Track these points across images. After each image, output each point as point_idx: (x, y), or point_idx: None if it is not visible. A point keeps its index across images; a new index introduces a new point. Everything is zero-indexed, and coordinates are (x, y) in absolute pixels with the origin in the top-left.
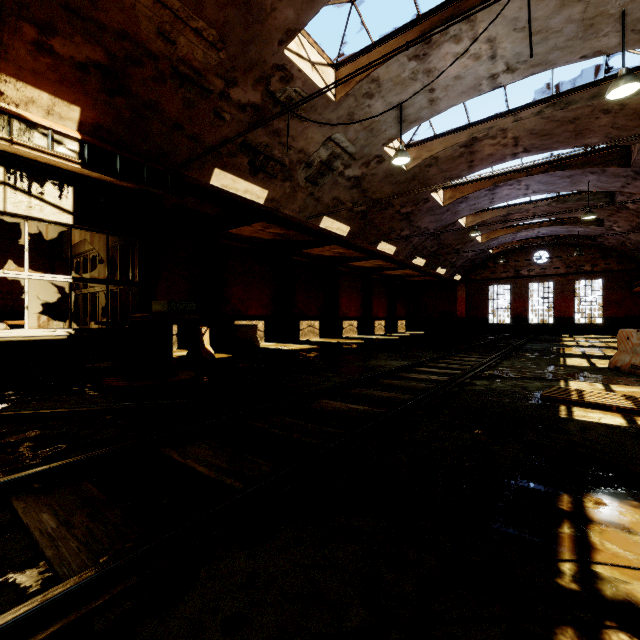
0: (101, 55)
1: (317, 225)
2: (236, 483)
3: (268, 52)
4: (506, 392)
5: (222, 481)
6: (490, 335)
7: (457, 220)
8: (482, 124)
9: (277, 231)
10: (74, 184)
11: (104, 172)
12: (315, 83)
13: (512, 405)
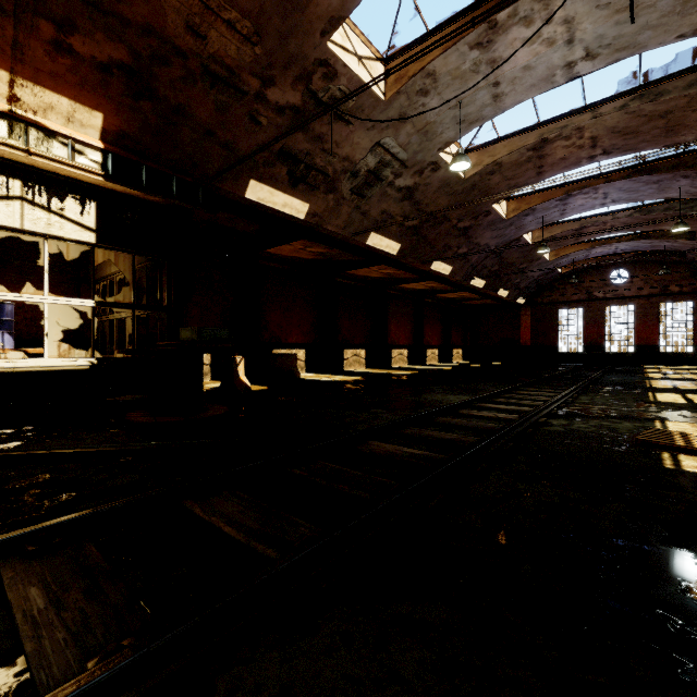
0: (125, 54)
1: (364, 242)
2: (269, 551)
3: (309, 45)
4: (591, 434)
5: (252, 547)
6: (559, 366)
7: (522, 235)
8: (554, 123)
9: (319, 250)
10: (97, 199)
11: (129, 185)
12: (362, 80)
13: (601, 451)
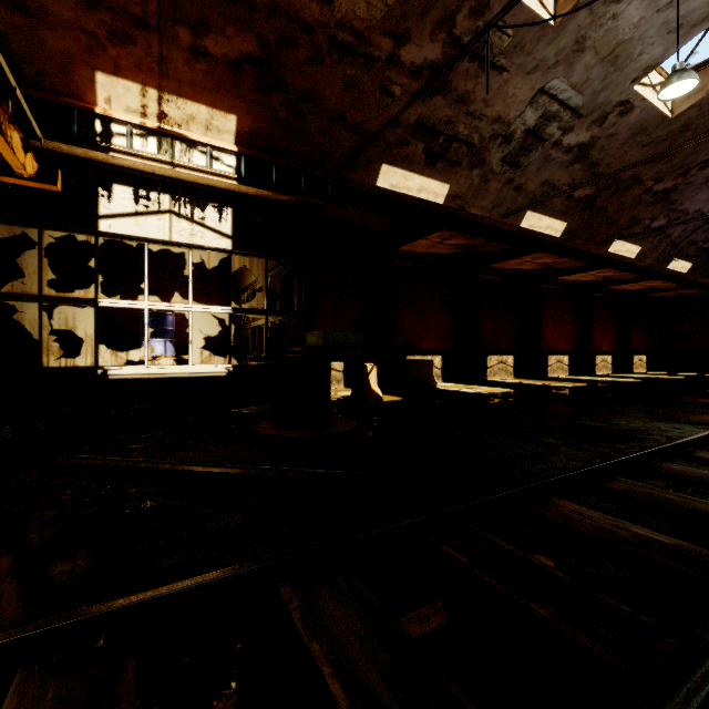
0: (253, 45)
1: (516, 225)
2: None
3: None
4: None
5: None
6: None
7: None
8: None
9: (459, 242)
10: (233, 205)
11: (260, 186)
12: (523, 3)
13: None
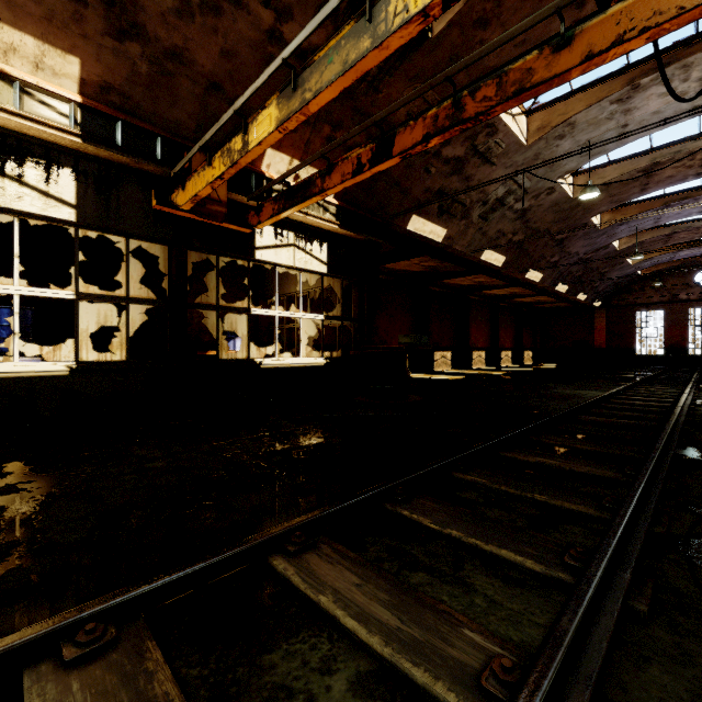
0: (363, 138)
1: (478, 258)
2: (625, 453)
3: None
4: None
5: (610, 452)
6: (641, 368)
7: (611, 242)
8: (667, 148)
9: (431, 264)
10: (327, 240)
11: (350, 229)
12: (514, 133)
13: None
